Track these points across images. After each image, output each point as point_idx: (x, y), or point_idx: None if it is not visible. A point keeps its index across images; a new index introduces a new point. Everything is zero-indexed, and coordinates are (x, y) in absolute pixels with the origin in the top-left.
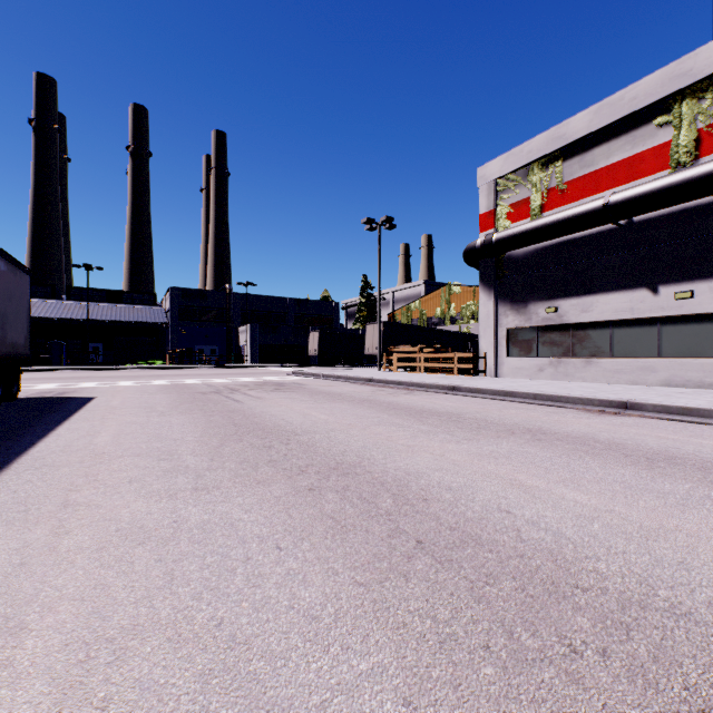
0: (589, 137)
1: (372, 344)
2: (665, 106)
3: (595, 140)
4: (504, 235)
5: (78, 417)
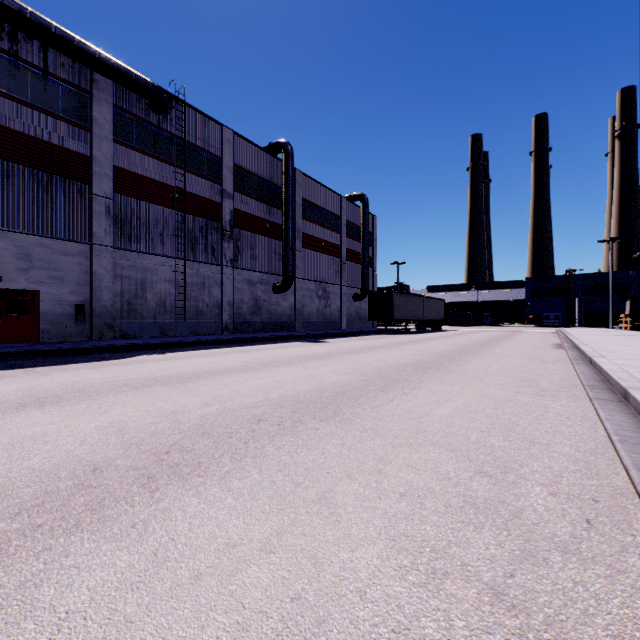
0: None
1: None
2: None
3: None
4: (636, 256)
5: (447, 331)
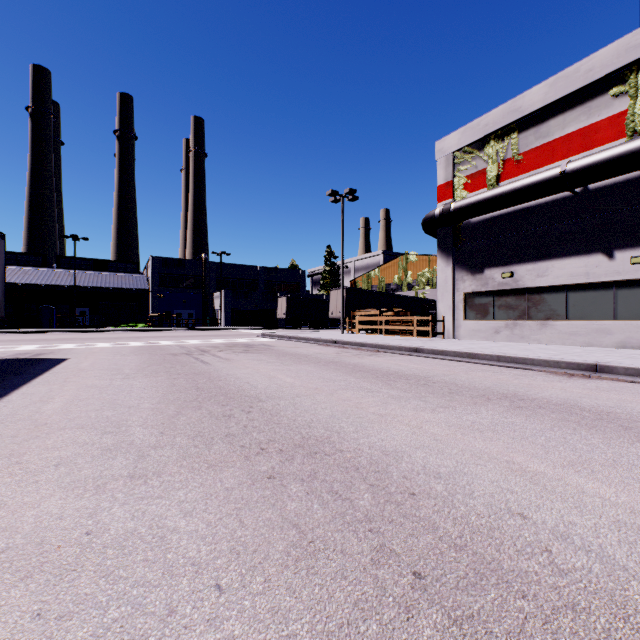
0: (545, 109)
1: (336, 308)
2: (621, 76)
3: (550, 112)
4: (461, 204)
5: (40, 380)
